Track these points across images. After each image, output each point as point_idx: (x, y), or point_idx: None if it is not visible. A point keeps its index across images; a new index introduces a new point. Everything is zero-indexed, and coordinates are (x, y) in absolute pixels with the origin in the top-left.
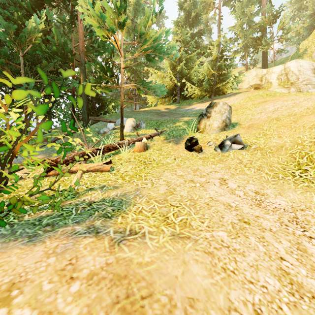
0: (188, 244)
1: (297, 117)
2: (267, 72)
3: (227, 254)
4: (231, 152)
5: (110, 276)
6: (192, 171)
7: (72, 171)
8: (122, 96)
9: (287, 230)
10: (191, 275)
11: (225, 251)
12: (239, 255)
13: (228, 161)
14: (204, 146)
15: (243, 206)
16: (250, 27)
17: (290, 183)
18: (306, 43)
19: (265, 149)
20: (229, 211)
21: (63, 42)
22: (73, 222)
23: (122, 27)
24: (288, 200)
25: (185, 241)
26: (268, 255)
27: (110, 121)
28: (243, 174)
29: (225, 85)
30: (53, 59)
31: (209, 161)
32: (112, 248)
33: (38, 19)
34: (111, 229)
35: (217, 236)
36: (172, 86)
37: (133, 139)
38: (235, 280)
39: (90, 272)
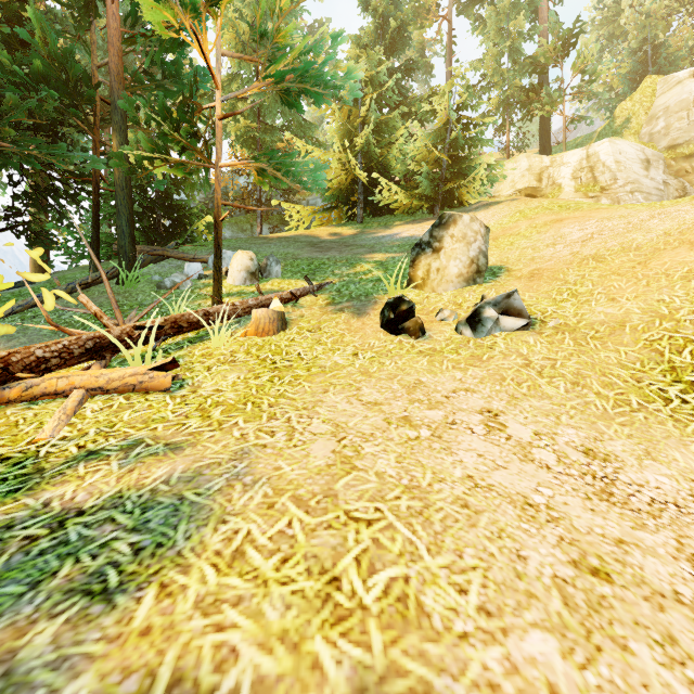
0: None
1: (645, 254)
2: (553, 163)
3: None
4: (498, 336)
5: None
6: (405, 388)
7: (53, 390)
8: (218, 190)
9: None
10: None
11: None
12: None
13: (494, 360)
14: (429, 321)
15: (570, 505)
16: (515, 64)
17: (663, 420)
18: (629, 106)
19: (581, 330)
20: (535, 530)
21: (64, 49)
22: None
23: (216, 5)
24: (675, 472)
25: None
26: None
27: (195, 259)
28: (541, 396)
29: (466, 186)
30: (35, 91)
31: (446, 361)
32: None
33: None
34: (84, 682)
35: (529, 660)
36: (346, 183)
37: (247, 301)
38: None
39: None
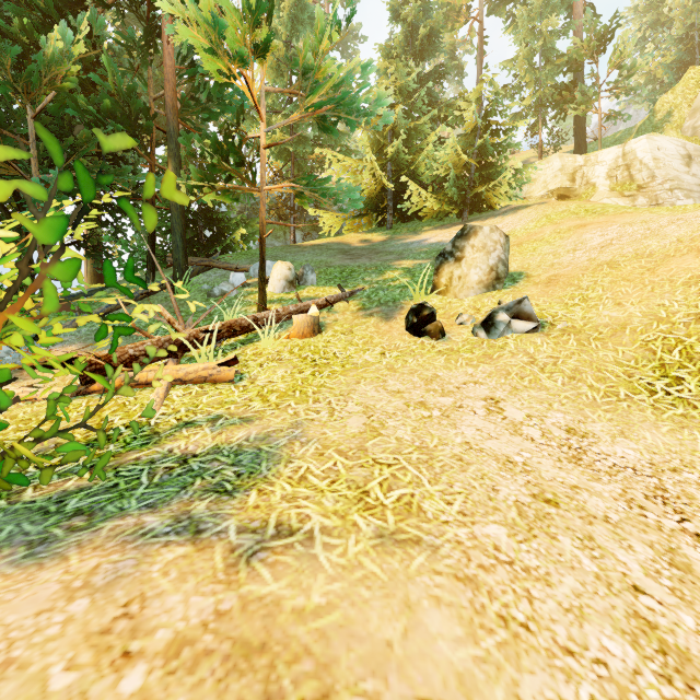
0: (417, 558)
1: (655, 261)
2: (587, 162)
3: (510, 582)
4: (509, 338)
5: (223, 647)
6: (423, 380)
7: (145, 381)
8: (263, 210)
9: (643, 519)
10: (426, 638)
11: (505, 574)
12: (537, 582)
13: (503, 358)
14: (449, 324)
15: (542, 464)
16: (548, 63)
17: (644, 408)
18: (671, 99)
19: (585, 332)
20: (510, 476)
21: (128, 88)
22: (140, 505)
23: (262, 53)
24: (641, 447)
25: (410, 550)
26: (606, 580)
27: (237, 269)
28: (539, 388)
29: (494, 190)
30: (105, 126)
31: (461, 359)
32: (232, 573)
33: (68, 32)
34: (232, 522)
35: (485, 535)
36: (376, 190)
37: (288, 308)
38: (530, 647)
39: (175, 638)
